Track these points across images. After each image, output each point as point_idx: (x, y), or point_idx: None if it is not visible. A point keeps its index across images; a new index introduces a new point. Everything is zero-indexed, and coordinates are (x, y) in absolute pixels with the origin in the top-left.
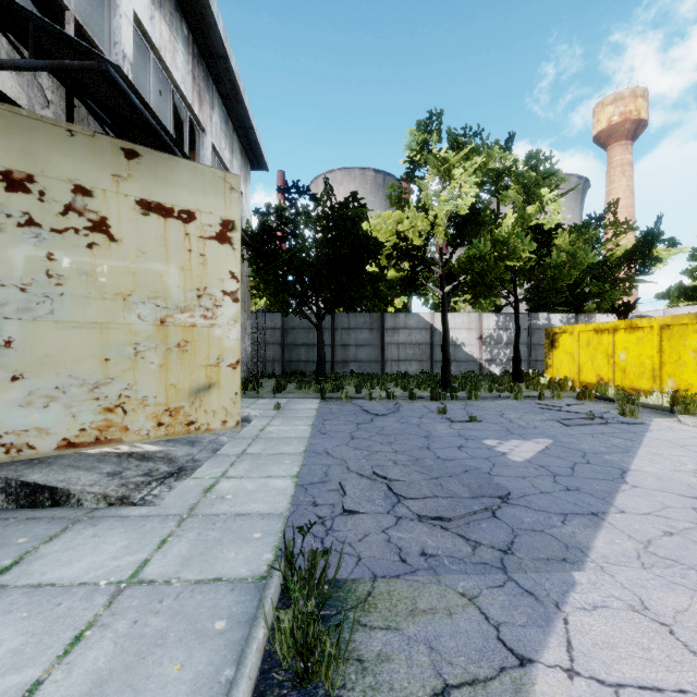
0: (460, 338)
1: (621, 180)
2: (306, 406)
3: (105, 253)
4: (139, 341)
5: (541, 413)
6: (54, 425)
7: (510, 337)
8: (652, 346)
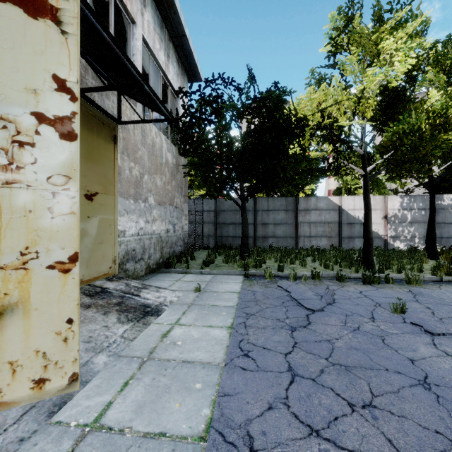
0: None
1: None
2: (228, 287)
3: None
4: None
5: None
6: None
7: (414, 216)
8: None
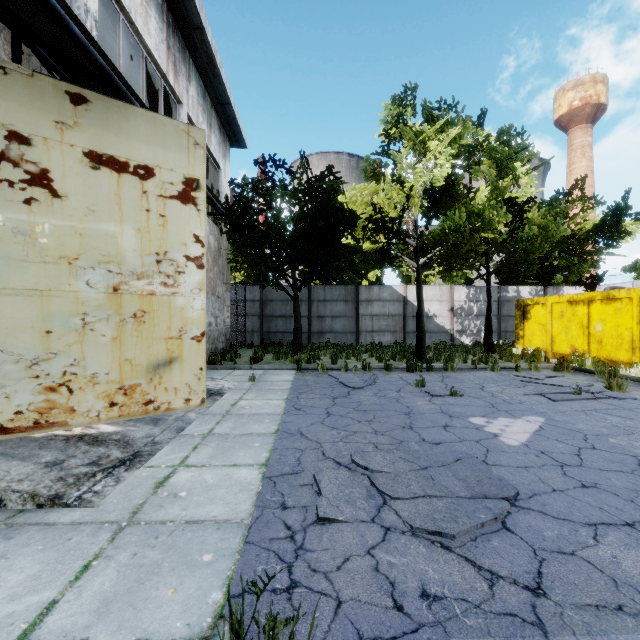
0: (431, 309)
1: (581, 161)
2: (282, 378)
3: (46, 210)
4: (88, 311)
5: (523, 386)
6: None
7: (480, 308)
8: (631, 318)
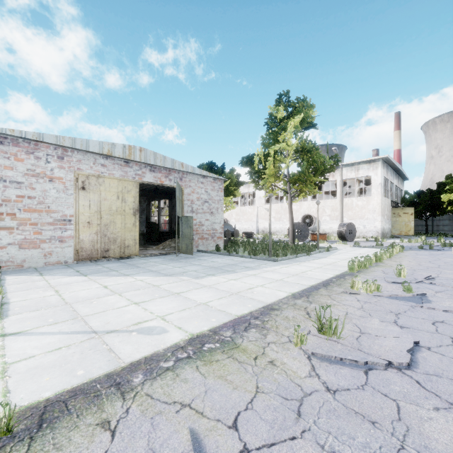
0: None
1: None
2: None
3: (400, 218)
4: (403, 226)
5: None
6: (396, 232)
7: None
8: None
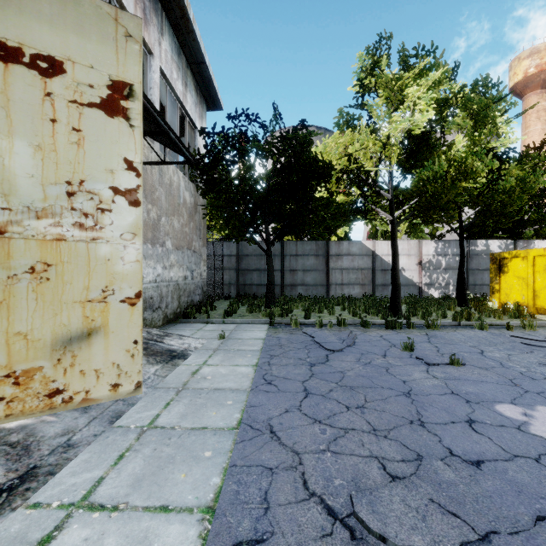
0: (400, 263)
1: (536, 124)
2: (253, 335)
3: None
4: None
5: (530, 351)
6: None
7: (448, 262)
8: None
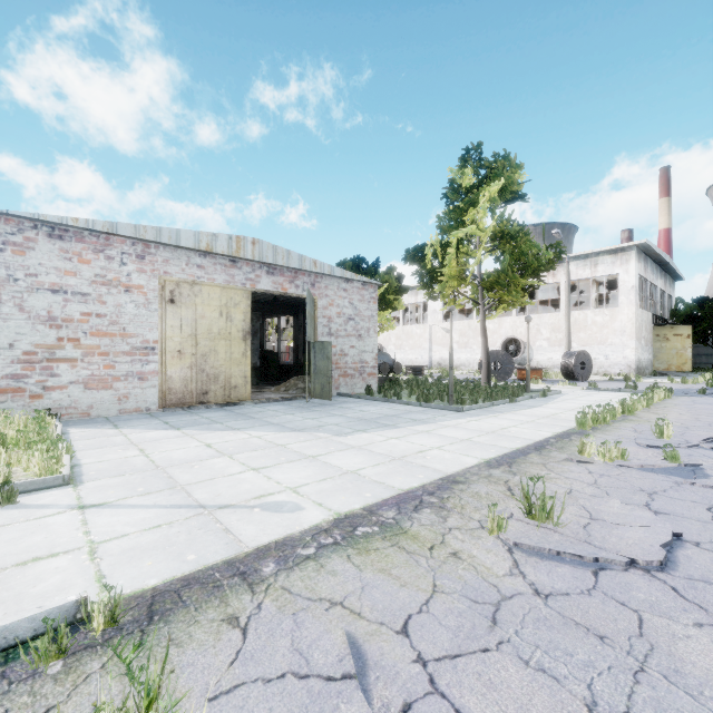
0: None
1: None
2: None
3: (668, 343)
4: (673, 355)
5: None
6: (661, 367)
7: None
8: None
